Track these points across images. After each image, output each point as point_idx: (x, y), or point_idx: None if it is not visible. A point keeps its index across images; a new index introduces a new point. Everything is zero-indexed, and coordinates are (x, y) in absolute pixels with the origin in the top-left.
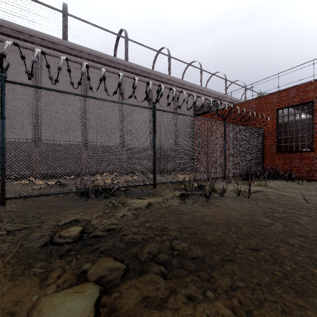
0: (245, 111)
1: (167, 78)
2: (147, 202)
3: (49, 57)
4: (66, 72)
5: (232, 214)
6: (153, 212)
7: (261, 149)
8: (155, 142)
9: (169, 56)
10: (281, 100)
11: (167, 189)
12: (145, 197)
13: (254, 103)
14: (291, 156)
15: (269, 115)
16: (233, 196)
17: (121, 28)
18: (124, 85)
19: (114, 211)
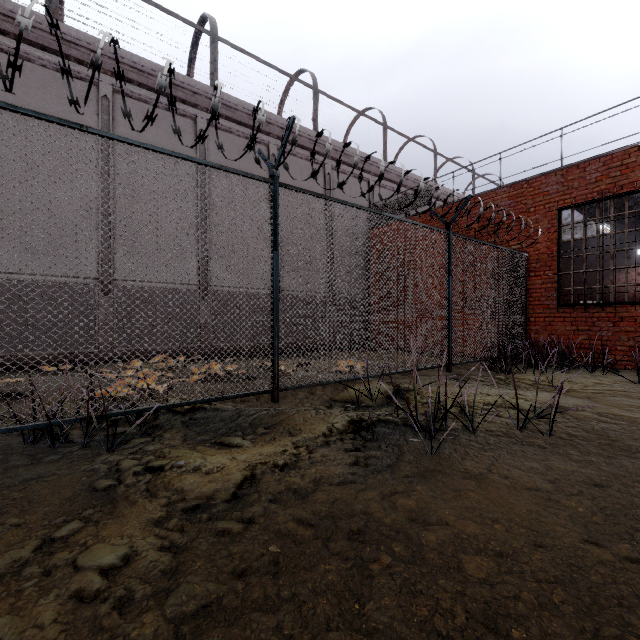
0: (485, 214)
1: (310, 138)
2: (244, 466)
3: (5, 57)
4: (55, 101)
5: (552, 529)
6: (255, 533)
7: (522, 300)
8: (276, 274)
9: (314, 89)
10: (568, 188)
11: (311, 401)
12: (242, 441)
13: (507, 195)
14: (592, 315)
15: (540, 221)
16: (500, 429)
17: (203, 13)
18: (208, 147)
19: (94, 531)
